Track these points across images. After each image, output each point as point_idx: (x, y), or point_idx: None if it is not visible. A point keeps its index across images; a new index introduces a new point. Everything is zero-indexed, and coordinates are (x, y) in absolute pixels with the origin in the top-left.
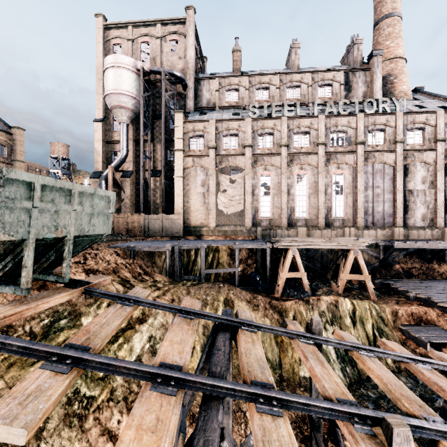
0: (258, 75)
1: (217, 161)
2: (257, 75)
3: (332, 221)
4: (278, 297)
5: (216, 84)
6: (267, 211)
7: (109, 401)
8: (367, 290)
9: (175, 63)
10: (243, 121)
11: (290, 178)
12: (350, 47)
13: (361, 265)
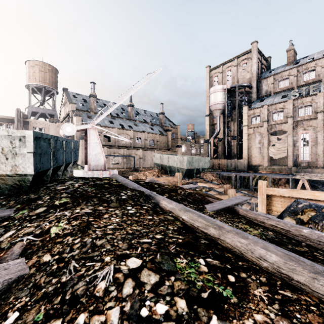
0: (305, 64)
1: (268, 129)
2: (303, 64)
3: None
4: None
5: (271, 79)
6: (306, 157)
7: None
8: None
9: (245, 76)
10: (286, 102)
11: None
12: None
13: None
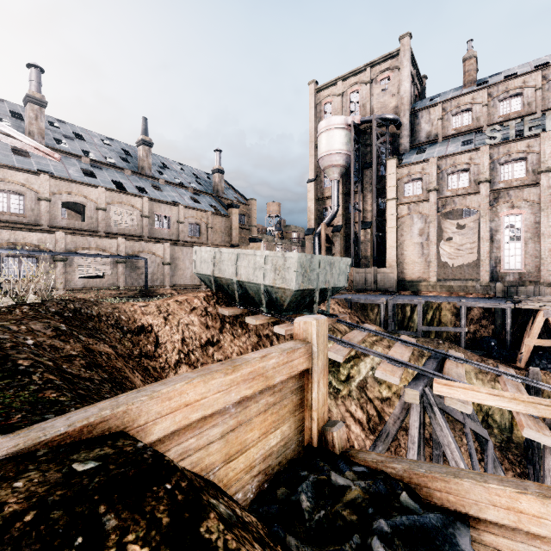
0: (503, 81)
1: (439, 205)
2: (501, 83)
3: None
4: (520, 367)
5: (439, 111)
6: (515, 262)
7: (348, 396)
8: None
9: (387, 102)
10: (476, 152)
11: None
12: None
13: None
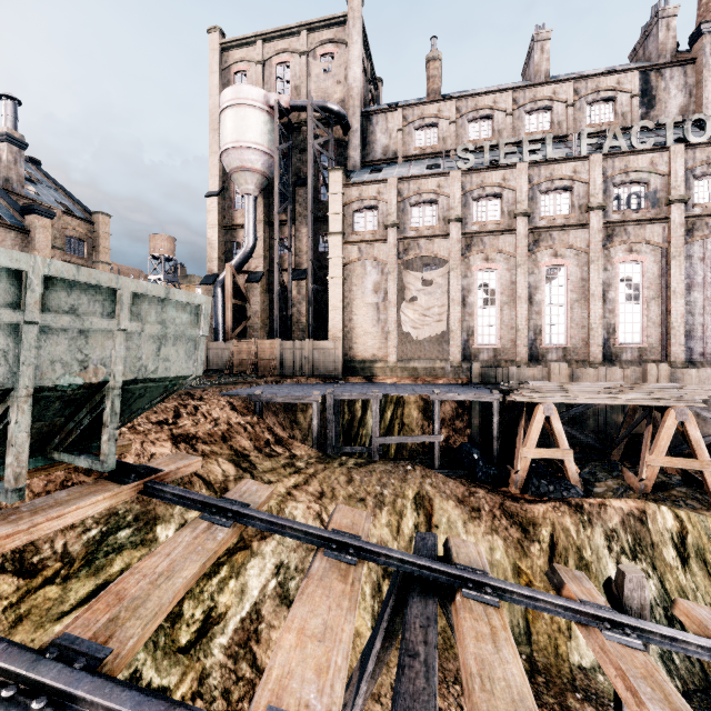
0: (473, 95)
1: (400, 249)
2: (470, 97)
3: (618, 352)
4: (516, 493)
5: (399, 118)
6: (489, 335)
7: (195, 698)
8: (707, 491)
9: (330, 91)
10: (446, 177)
11: (534, 273)
12: (651, 26)
13: (693, 439)
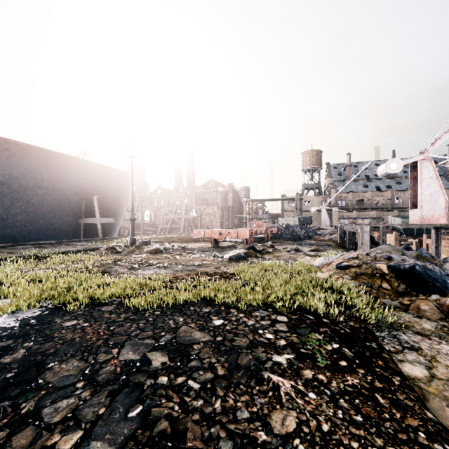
0: None
1: None
2: None
3: None
4: None
5: None
6: None
7: None
8: None
9: None
10: None
11: None
12: None
13: None
